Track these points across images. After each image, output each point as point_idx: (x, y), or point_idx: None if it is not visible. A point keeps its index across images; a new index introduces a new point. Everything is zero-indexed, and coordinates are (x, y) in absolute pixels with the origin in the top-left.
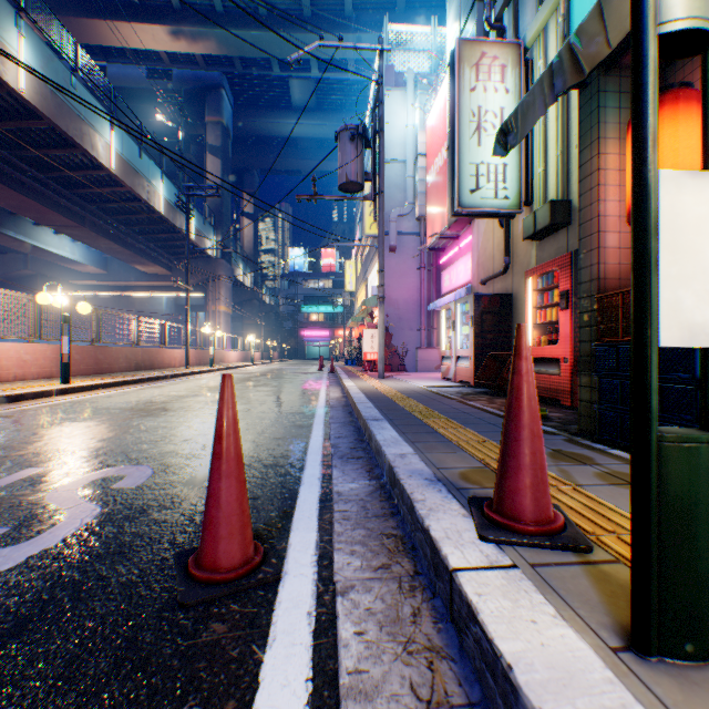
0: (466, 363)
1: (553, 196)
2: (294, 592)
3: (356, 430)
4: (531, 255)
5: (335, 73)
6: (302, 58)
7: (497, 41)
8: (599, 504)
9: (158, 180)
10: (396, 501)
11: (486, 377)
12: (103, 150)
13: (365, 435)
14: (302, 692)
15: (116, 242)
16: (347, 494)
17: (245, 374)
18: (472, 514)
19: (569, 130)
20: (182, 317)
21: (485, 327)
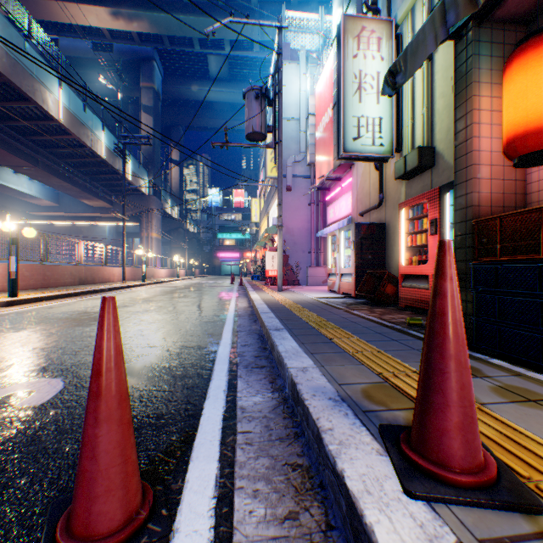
0: (349, 279)
1: (419, 144)
2: None
3: (259, 338)
4: (401, 192)
5: (243, 52)
6: (218, 38)
7: (375, 18)
8: (515, 431)
9: (101, 130)
10: (299, 419)
11: (366, 290)
12: (53, 104)
13: (267, 343)
14: None
15: (66, 180)
16: (250, 410)
17: (171, 288)
18: (389, 453)
19: (433, 89)
20: (121, 241)
21: (364, 250)
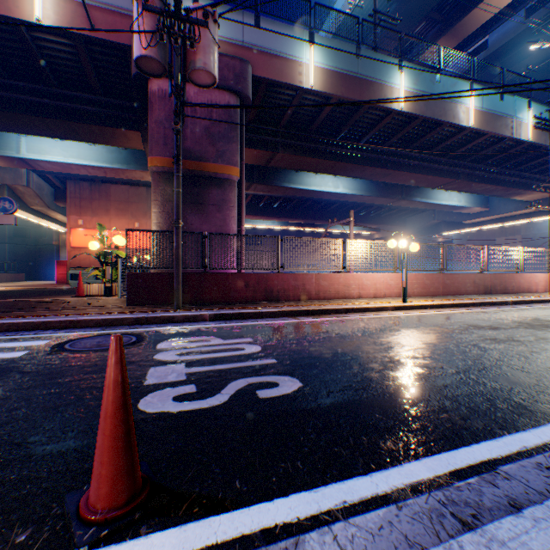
0: None
1: None
2: None
3: None
4: None
5: None
6: None
7: None
8: None
9: (522, 111)
10: None
11: None
12: (461, 114)
13: None
14: None
15: (485, 183)
16: None
17: None
18: None
19: None
20: None
21: None
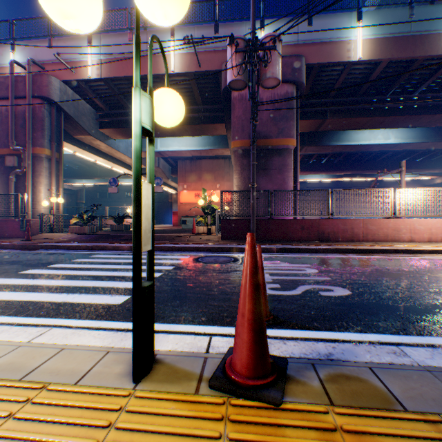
0: None
1: None
2: None
3: None
4: None
5: None
6: None
7: None
8: None
9: None
10: None
11: None
12: None
13: None
14: (201, 331)
15: None
16: None
17: None
18: None
19: None
20: None
21: None
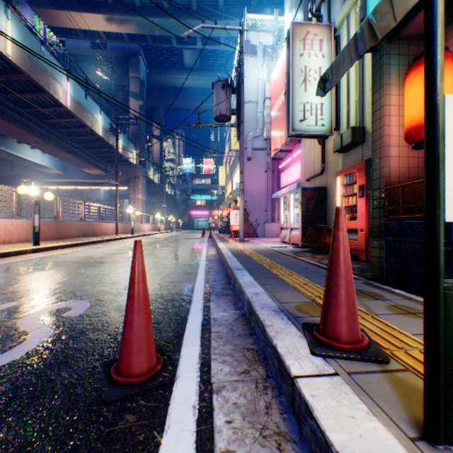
0: (297, 232)
1: (353, 124)
2: (183, 390)
3: (226, 276)
4: (338, 162)
5: (212, 46)
6: (191, 36)
7: (317, 24)
8: (390, 328)
9: (98, 114)
10: (252, 325)
11: (310, 241)
12: (62, 94)
13: (231, 280)
14: None
15: (71, 153)
16: (220, 320)
17: (154, 239)
18: (305, 336)
19: (364, 81)
20: (113, 202)
21: (309, 209)
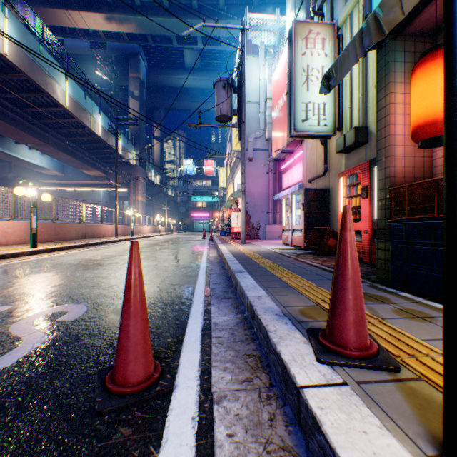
0: (299, 234)
1: (356, 124)
2: (182, 401)
3: (227, 278)
4: (341, 163)
5: (213, 46)
6: (192, 35)
7: (320, 22)
8: (399, 333)
9: (97, 114)
10: (255, 329)
11: (312, 243)
12: (61, 94)
13: (233, 282)
14: None
15: (70, 154)
16: (221, 324)
17: (154, 241)
18: (311, 342)
19: (367, 80)
20: (113, 204)
21: (311, 210)
